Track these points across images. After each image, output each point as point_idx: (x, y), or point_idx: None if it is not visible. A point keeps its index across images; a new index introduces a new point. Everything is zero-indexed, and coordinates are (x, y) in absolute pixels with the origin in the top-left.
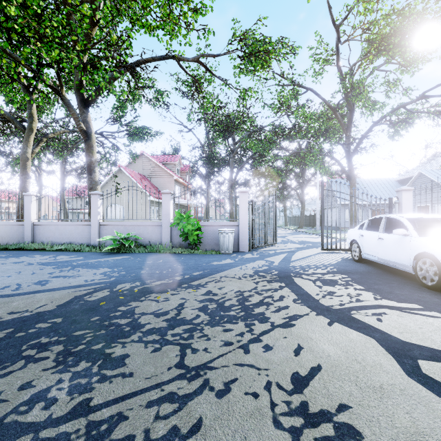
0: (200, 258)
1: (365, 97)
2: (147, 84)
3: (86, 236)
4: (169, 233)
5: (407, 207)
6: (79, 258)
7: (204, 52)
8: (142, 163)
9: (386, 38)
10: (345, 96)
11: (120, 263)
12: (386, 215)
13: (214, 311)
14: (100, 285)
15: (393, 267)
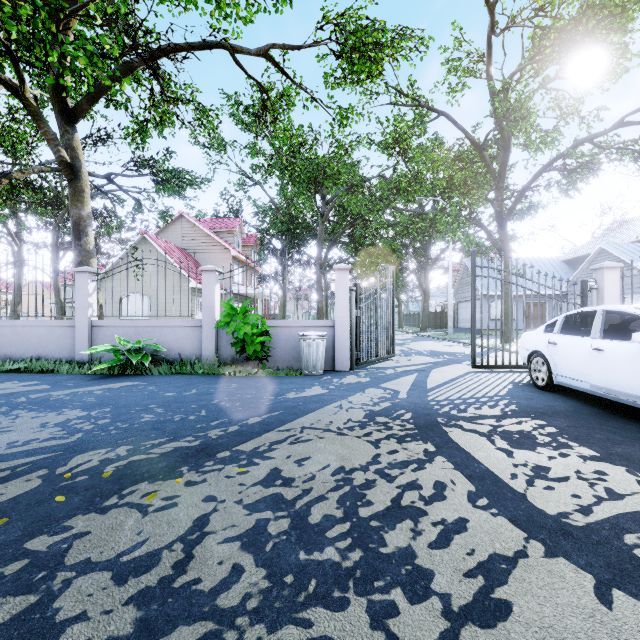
0: (266, 385)
1: (532, 124)
2: (183, 94)
3: (67, 346)
4: (214, 339)
5: (612, 296)
6: (39, 388)
7: (279, 63)
8: (181, 230)
9: (564, 33)
10: (498, 124)
11: (113, 398)
12: (605, 306)
13: (282, 546)
14: (34, 458)
15: (612, 401)
